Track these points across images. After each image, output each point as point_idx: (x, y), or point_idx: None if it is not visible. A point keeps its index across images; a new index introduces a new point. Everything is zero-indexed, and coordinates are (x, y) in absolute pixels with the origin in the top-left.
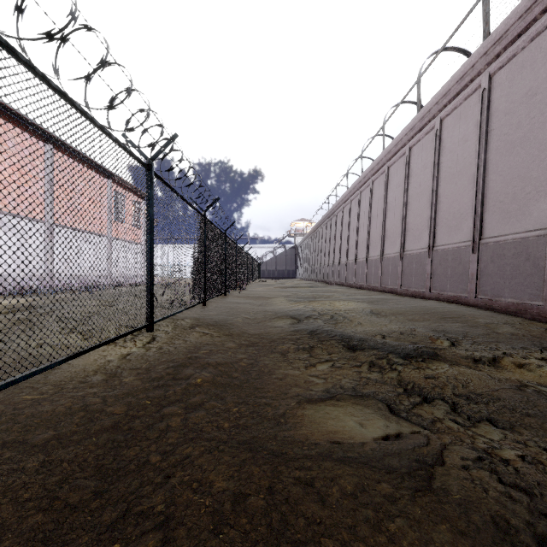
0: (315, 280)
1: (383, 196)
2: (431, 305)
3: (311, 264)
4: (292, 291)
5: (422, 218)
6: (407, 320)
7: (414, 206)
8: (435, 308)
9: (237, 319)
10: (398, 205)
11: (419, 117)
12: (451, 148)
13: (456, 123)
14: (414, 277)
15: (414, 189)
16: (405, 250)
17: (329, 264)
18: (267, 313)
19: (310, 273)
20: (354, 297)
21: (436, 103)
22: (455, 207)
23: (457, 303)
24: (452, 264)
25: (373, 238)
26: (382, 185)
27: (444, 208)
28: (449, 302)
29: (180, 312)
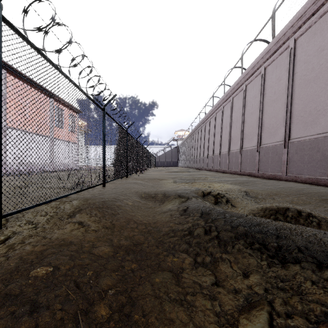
0: (191, 167)
1: (241, 106)
2: (296, 186)
3: (188, 157)
4: (177, 175)
5: (277, 118)
6: (287, 201)
7: (270, 110)
8: (302, 189)
9: (127, 201)
10: (255, 111)
11: (274, 41)
12: (306, 59)
13: (311, 38)
14: (270, 164)
15: (269, 97)
16: (261, 144)
17: (200, 157)
18: (157, 194)
19: (187, 163)
20: (223, 178)
21: (291, 27)
22: (311, 106)
23: (316, 185)
24: (309, 152)
25: (234, 137)
26: (240, 99)
27: (299, 109)
28: (307, 183)
29: (67, 196)
